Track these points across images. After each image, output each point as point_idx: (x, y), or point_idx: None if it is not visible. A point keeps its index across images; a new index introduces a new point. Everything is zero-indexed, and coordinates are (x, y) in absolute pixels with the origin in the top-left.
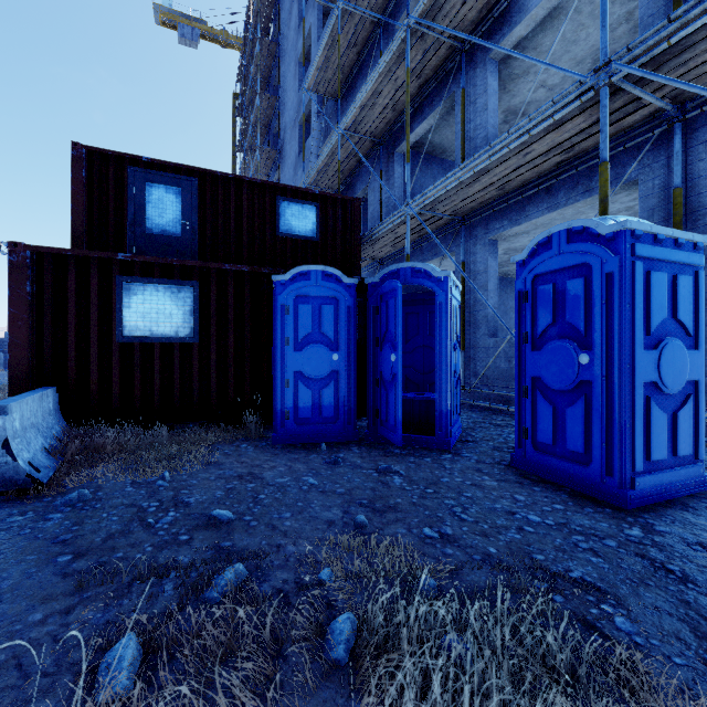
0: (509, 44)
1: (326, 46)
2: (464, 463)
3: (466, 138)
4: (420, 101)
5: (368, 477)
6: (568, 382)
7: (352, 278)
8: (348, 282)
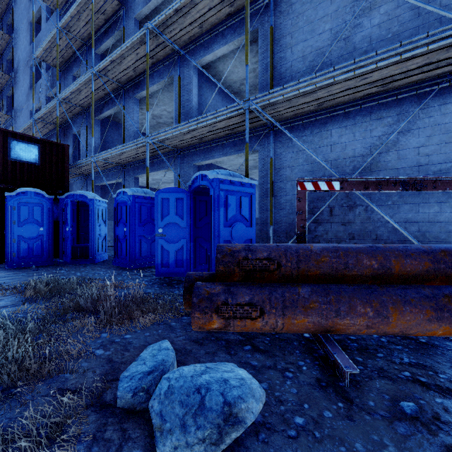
0: (142, 95)
1: (50, 41)
2: (96, 266)
3: (126, 128)
4: (106, 100)
5: (51, 272)
6: (123, 236)
7: (51, 196)
8: (49, 197)
